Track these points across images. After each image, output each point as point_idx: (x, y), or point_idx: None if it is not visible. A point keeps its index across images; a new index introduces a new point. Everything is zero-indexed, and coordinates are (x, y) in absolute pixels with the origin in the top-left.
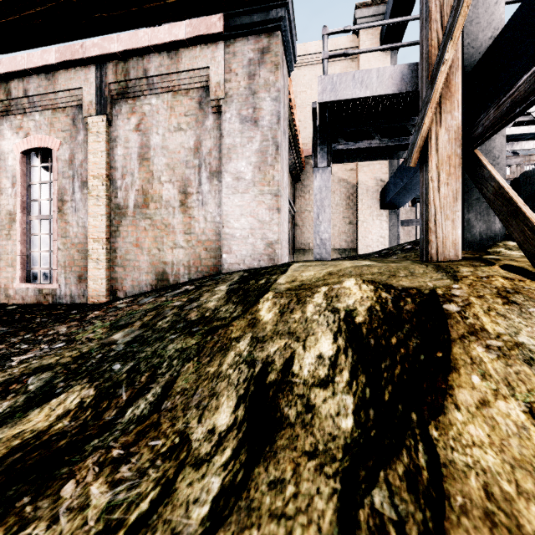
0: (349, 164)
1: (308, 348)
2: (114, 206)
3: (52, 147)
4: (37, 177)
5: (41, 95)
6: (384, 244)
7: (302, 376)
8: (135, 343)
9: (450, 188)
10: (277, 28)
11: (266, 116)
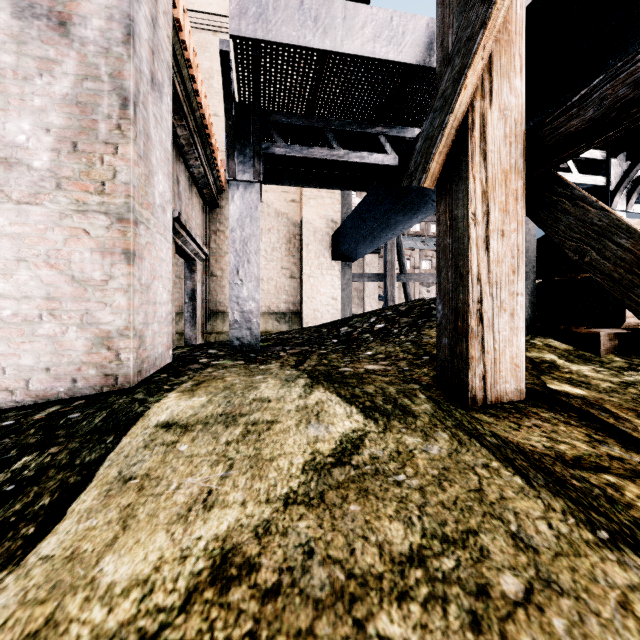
0: (291, 192)
1: None
2: None
3: None
4: None
5: None
6: (337, 308)
7: None
8: None
9: (507, 242)
10: None
11: (93, 17)
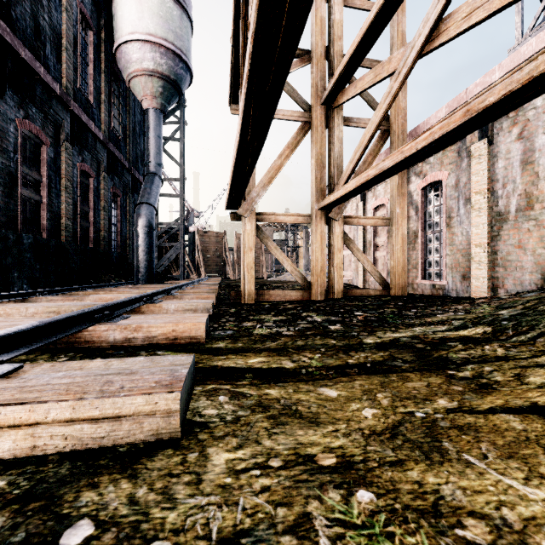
0: None
1: None
2: (494, 214)
3: (442, 179)
4: (431, 204)
5: None
6: None
7: None
8: (517, 315)
9: None
10: None
11: None
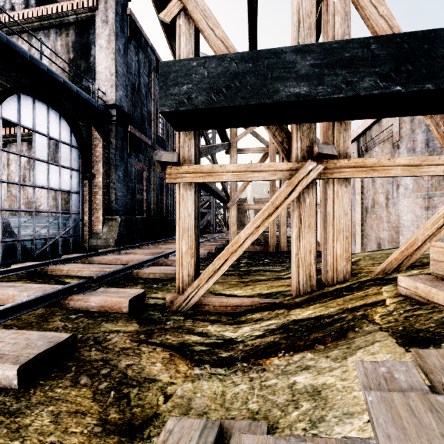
0: None
1: None
2: (364, 207)
3: None
4: None
5: None
6: None
7: None
8: None
9: None
10: None
11: (418, 145)
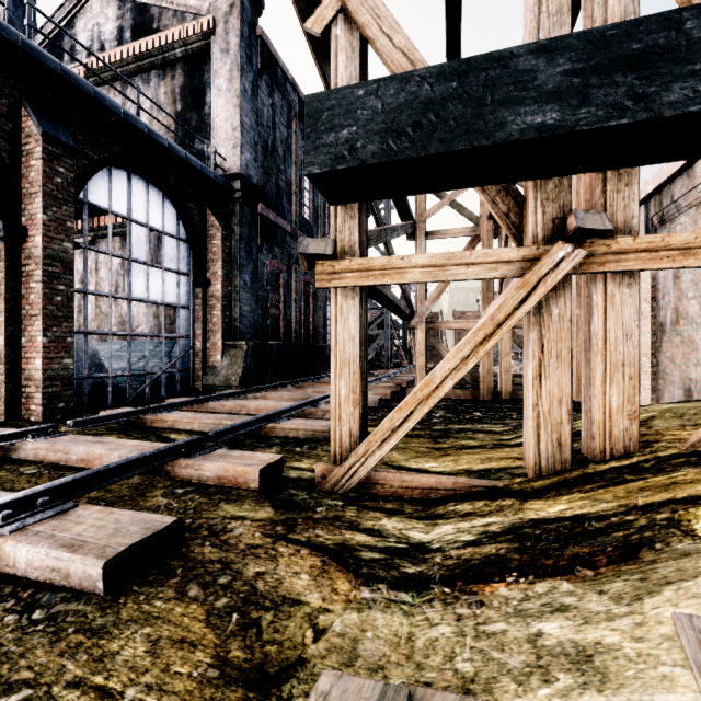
0: None
1: None
2: (657, 324)
3: None
4: None
5: None
6: None
7: None
8: None
9: None
10: None
11: None
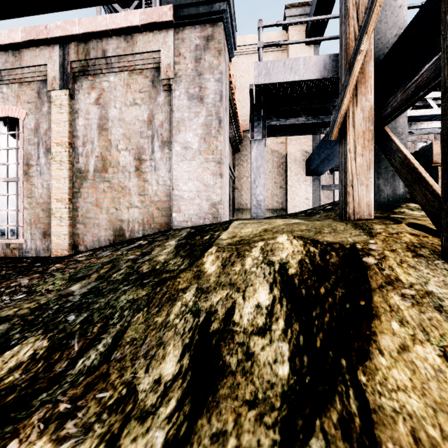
0: (280, 138)
1: (247, 298)
2: (75, 170)
3: (18, 117)
4: (4, 143)
5: (8, 70)
6: (309, 205)
7: (242, 325)
8: (91, 295)
9: (364, 158)
10: (219, 19)
11: (210, 94)
